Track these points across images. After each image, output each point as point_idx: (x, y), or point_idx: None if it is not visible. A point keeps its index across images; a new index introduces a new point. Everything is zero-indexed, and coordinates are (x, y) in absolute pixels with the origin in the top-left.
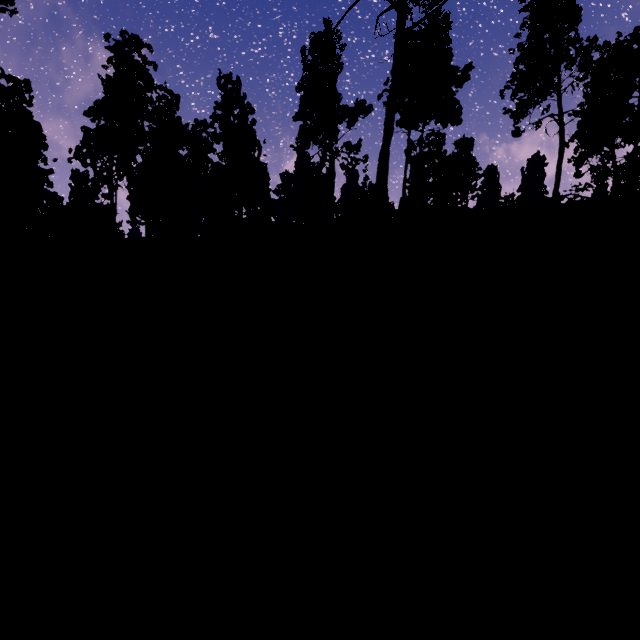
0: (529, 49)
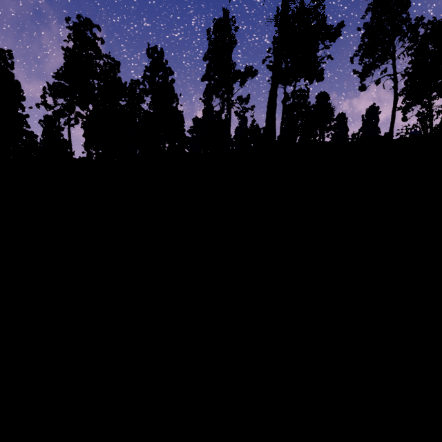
0: (372, 27)
